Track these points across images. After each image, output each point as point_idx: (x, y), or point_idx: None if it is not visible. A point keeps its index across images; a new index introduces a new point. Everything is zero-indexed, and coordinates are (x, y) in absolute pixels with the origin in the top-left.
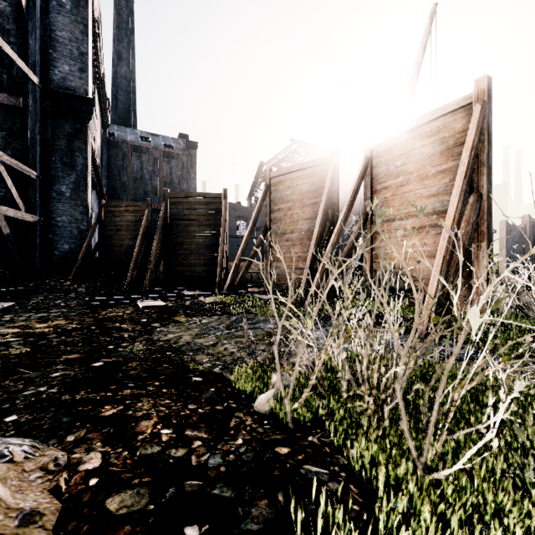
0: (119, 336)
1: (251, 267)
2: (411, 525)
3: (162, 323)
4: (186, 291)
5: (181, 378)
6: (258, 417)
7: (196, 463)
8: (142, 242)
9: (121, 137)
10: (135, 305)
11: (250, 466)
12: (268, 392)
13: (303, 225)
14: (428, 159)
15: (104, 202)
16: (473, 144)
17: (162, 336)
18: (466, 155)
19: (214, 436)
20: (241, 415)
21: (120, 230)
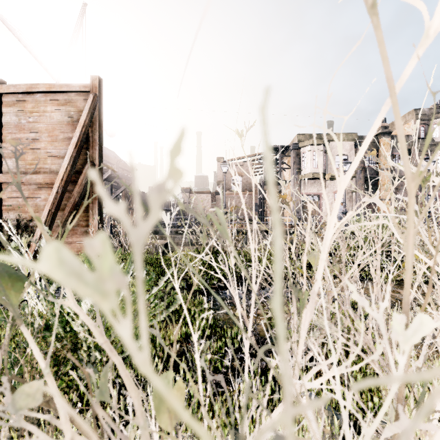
0: None
1: None
2: None
3: None
4: None
5: None
6: None
7: None
8: None
9: None
10: None
11: None
12: None
13: None
14: (58, 124)
15: None
16: (85, 123)
17: None
18: (79, 129)
19: None
20: None
21: None
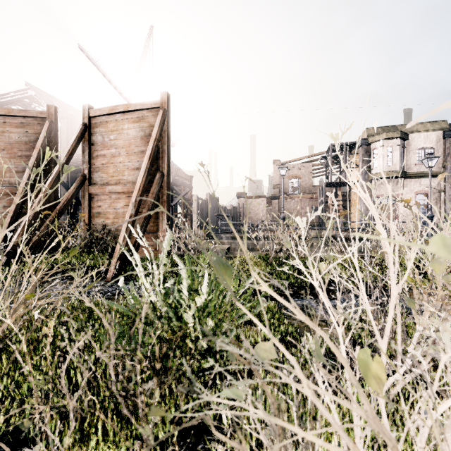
0: None
1: None
2: None
3: None
4: None
5: None
6: None
7: None
8: None
9: None
10: None
11: None
12: None
13: (13, 178)
14: (133, 139)
15: None
16: (156, 136)
17: None
18: (152, 143)
19: None
20: None
21: None
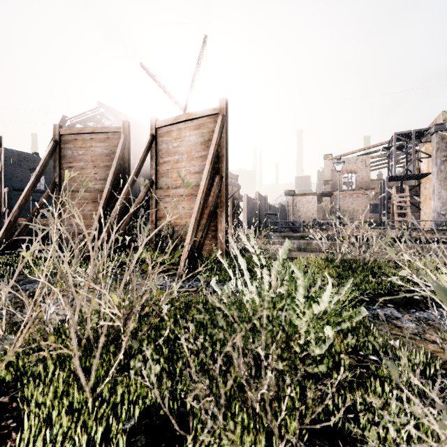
0: None
1: (47, 224)
2: None
3: None
4: None
5: None
6: None
7: None
8: None
9: None
10: None
11: None
12: None
13: (97, 185)
14: (194, 146)
15: None
16: (216, 141)
17: None
18: (213, 148)
19: None
20: None
21: None
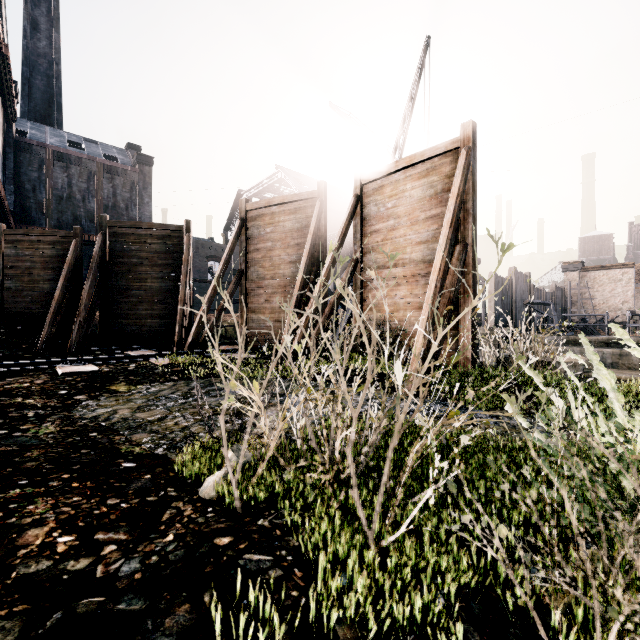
0: (20, 416)
1: (225, 320)
2: (346, 601)
3: (91, 395)
4: (133, 351)
5: (105, 465)
6: (202, 504)
7: (102, 574)
8: (67, 286)
9: (37, 138)
10: (51, 372)
11: (176, 566)
12: (218, 472)
13: (286, 269)
14: (418, 202)
15: (4, 228)
16: (459, 191)
17: (88, 412)
18: (453, 201)
19: (136, 536)
20: (180, 504)
21: (32, 268)
